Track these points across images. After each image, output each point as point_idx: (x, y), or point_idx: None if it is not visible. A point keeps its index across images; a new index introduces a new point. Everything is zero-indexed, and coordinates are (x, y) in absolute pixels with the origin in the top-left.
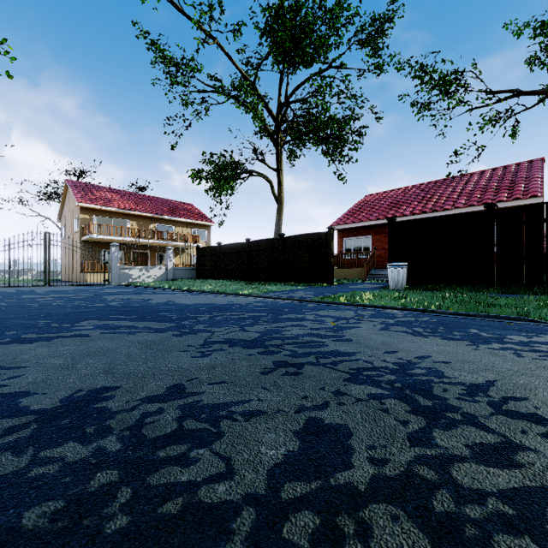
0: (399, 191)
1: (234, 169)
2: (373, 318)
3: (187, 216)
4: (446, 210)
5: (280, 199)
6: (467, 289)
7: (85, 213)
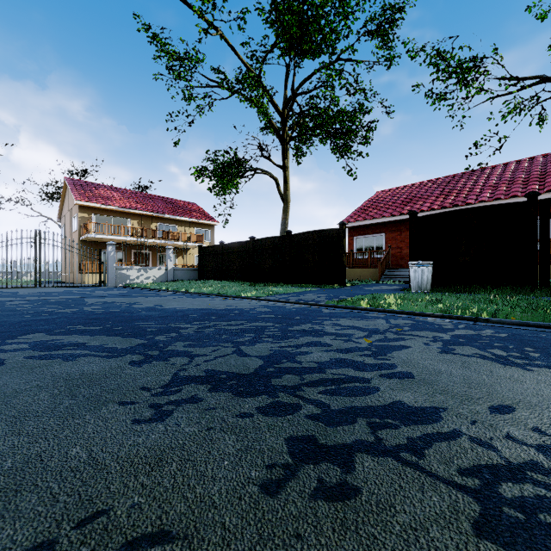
0: (413, 186)
1: (238, 166)
2: (416, 330)
3: (189, 215)
4: (469, 204)
5: (286, 197)
6: (507, 292)
7: (83, 212)
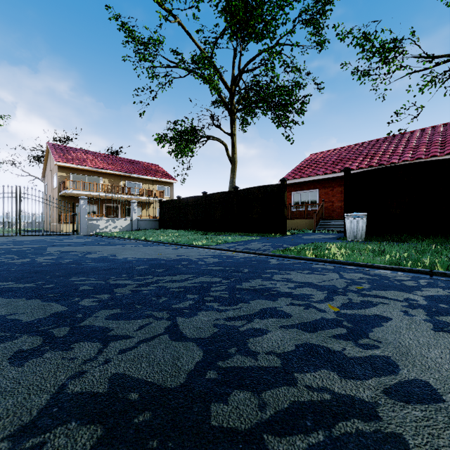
0: (342, 149)
1: (193, 133)
2: (379, 289)
3: (152, 174)
4: (393, 163)
5: (234, 159)
6: (439, 241)
7: (62, 171)
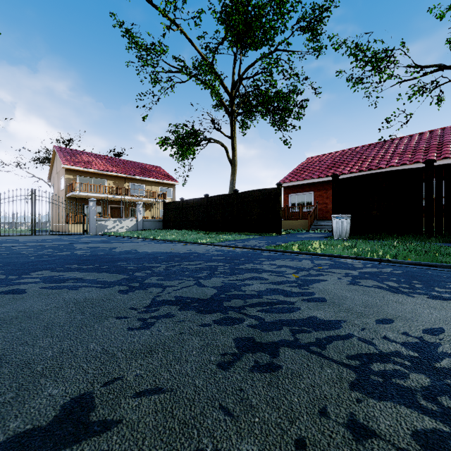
0: (337, 153)
1: (195, 136)
2: (334, 268)
3: (155, 176)
4: (381, 168)
5: (234, 162)
6: (409, 239)
7: (69, 174)
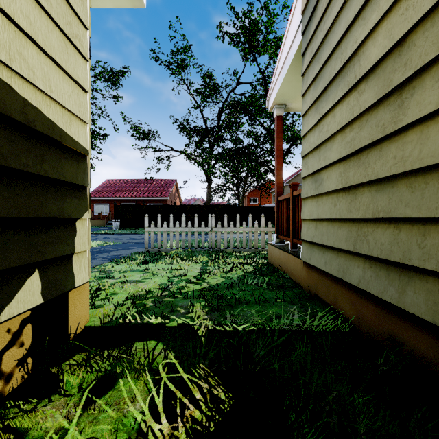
0: (124, 181)
1: None
2: (104, 235)
3: None
4: (140, 197)
5: None
6: (137, 228)
7: None
